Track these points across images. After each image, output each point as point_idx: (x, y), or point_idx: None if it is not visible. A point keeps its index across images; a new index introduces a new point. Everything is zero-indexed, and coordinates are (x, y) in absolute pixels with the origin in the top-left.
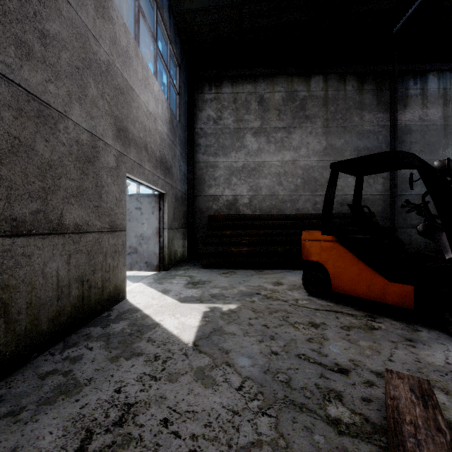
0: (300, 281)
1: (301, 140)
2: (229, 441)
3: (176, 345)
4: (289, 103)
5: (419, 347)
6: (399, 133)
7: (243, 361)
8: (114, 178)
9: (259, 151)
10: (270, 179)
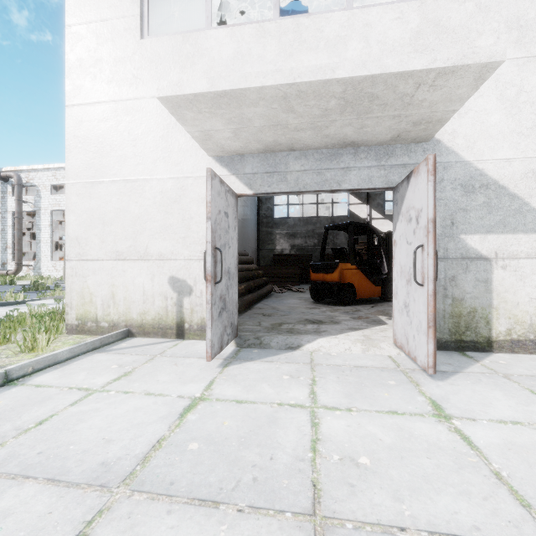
0: (305, 305)
1: None
2: None
3: None
4: None
5: None
6: None
7: None
8: None
9: None
10: None
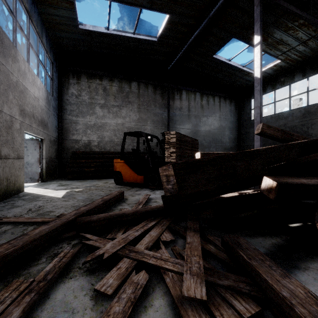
0: None
1: (126, 113)
2: (72, 205)
3: (55, 198)
4: (120, 93)
5: (138, 191)
6: (171, 115)
7: (80, 198)
8: (19, 134)
9: (104, 117)
10: (110, 132)
